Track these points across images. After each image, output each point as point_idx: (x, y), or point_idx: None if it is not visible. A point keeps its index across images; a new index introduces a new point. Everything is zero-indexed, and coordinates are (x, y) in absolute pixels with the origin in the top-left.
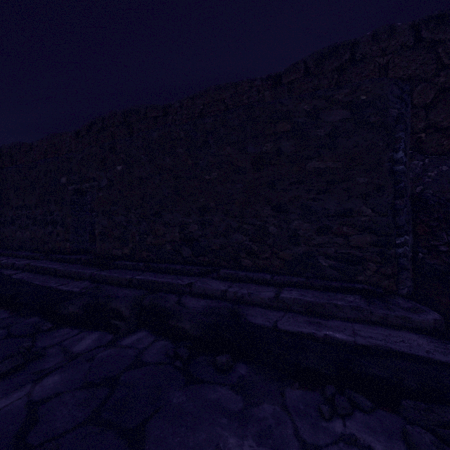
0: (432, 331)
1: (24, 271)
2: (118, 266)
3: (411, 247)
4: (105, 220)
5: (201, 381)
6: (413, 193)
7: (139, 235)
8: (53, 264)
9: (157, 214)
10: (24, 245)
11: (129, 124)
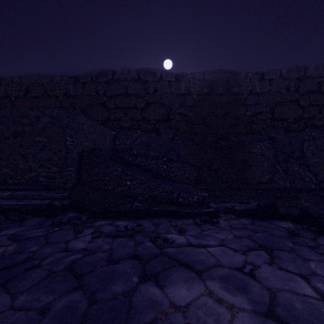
0: (59, 199)
1: None
2: None
3: (74, 172)
4: None
5: None
6: (82, 152)
7: None
8: None
9: None
10: None
11: None
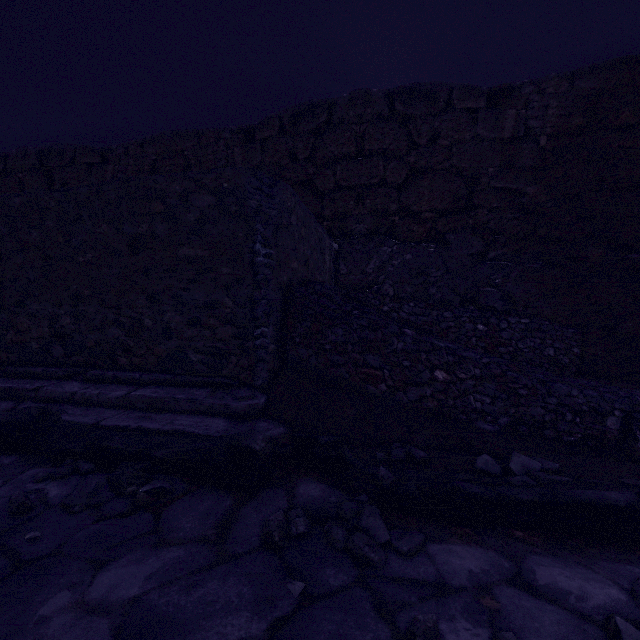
0: (245, 415)
1: None
2: None
3: (272, 339)
4: None
5: None
6: (289, 285)
7: None
8: None
9: (20, 303)
10: None
11: (47, 170)
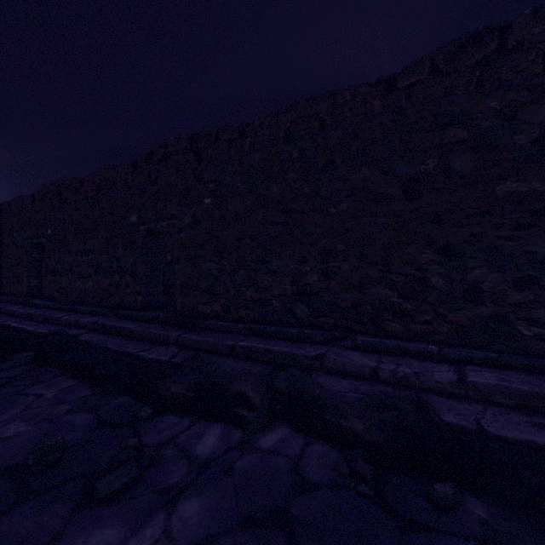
0: None
1: (91, 331)
2: (208, 327)
3: None
4: (189, 268)
5: (421, 527)
6: None
7: (235, 287)
8: (125, 322)
9: (261, 260)
10: (85, 297)
11: (196, 151)
